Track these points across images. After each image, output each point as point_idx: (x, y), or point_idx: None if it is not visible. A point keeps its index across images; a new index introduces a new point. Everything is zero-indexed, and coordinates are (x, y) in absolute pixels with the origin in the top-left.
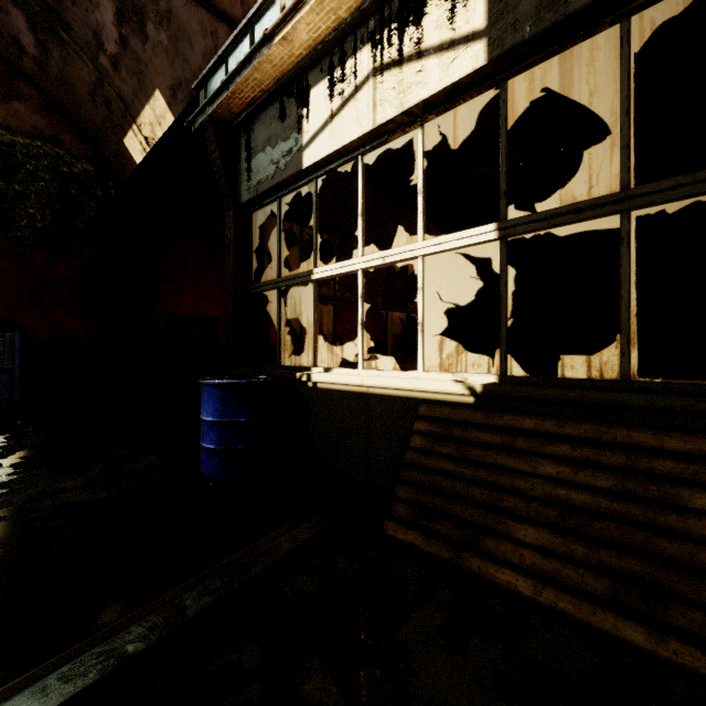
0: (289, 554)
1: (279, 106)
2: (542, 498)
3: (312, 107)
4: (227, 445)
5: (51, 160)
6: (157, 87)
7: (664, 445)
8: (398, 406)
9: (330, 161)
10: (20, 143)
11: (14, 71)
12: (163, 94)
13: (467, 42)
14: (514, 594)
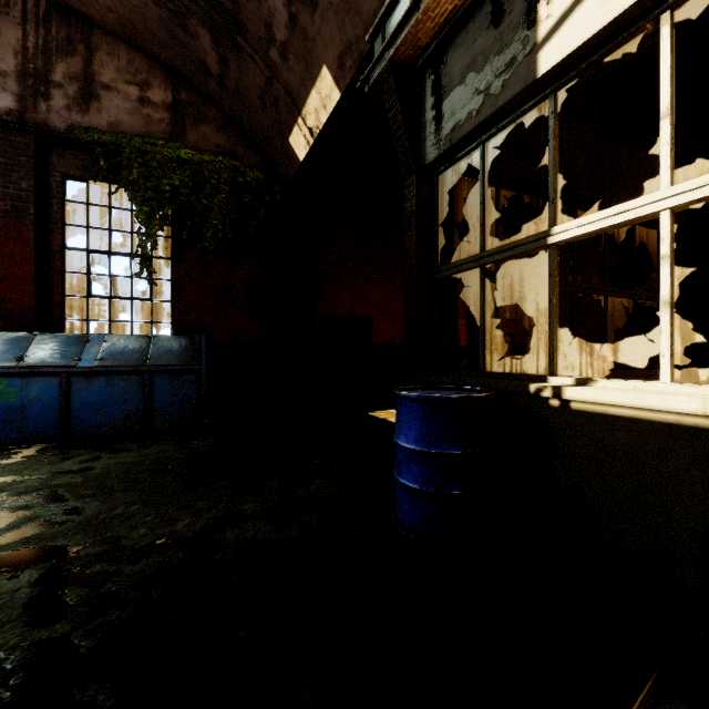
0: None
1: (490, 7)
2: None
3: None
4: (437, 486)
5: (229, 173)
6: (324, 63)
7: None
8: None
9: (593, 48)
10: (206, 161)
11: (202, 97)
12: (330, 68)
13: None
14: None
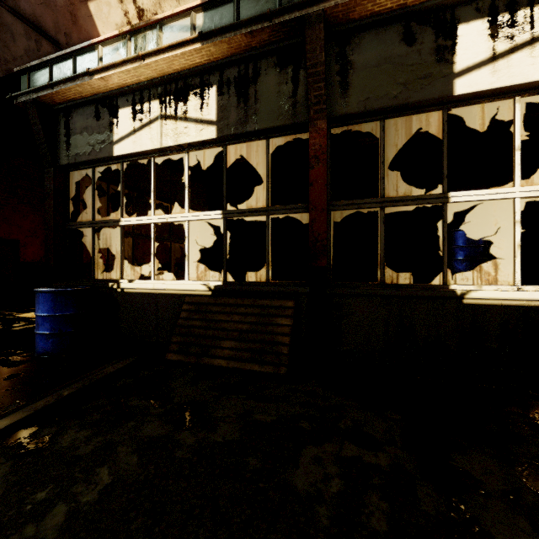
0: (115, 371)
1: (95, 109)
2: (233, 329)
3: (121, 120)
4: (60, 330)
5: None
6: None
7: (272, 304)
8: (175, 299)
9: (133, 155)
10: None
11: None
12: None
13: (208, 124)
14: (221, 369)
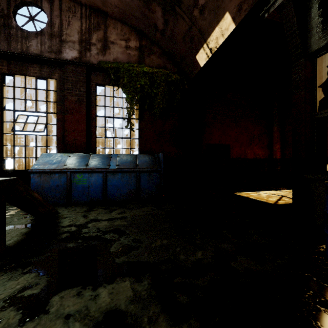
0: None
1: None
2: None
3: None
4: None
5: (164, 76)
6: (227, 11)
7: None
8: None
9: None
10: (155, 72)
11: (151, 42)
12: (231, 13)
13: None
14: None
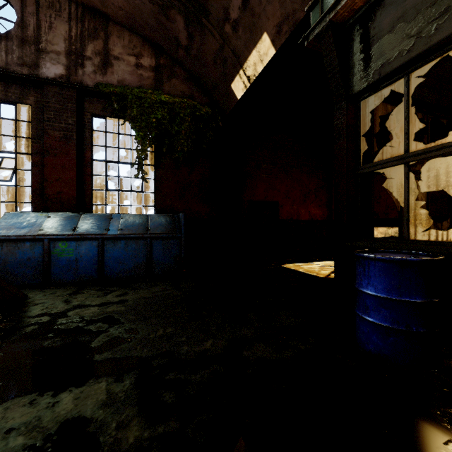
0: None
1: None
2: None
3: None
4: (406, 326)
5: (190, 109)
6: (265, 31)
7: None
8: None
9: None
10: (177, 102)
11: (173, 61)
12: (269, 34)
13: None
14: None
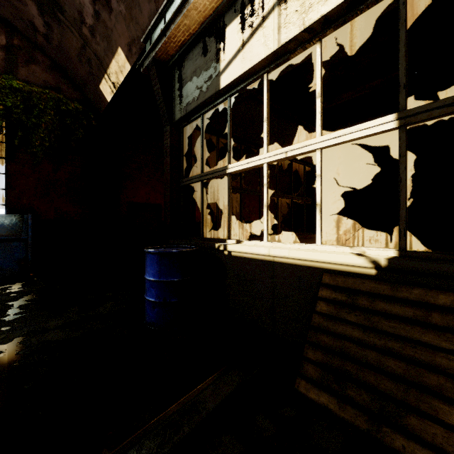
0: (214, 412)
1: (202, 45)
2: None
3: (227, 41)
4: (164, 299)
5: (54, 102)
6: (119, 45)
7: None
8: (301, 273)
9: (241, 81)
10: (35, 91)
11: (32, 45)
12: (123, 50)
13: None
14: None
